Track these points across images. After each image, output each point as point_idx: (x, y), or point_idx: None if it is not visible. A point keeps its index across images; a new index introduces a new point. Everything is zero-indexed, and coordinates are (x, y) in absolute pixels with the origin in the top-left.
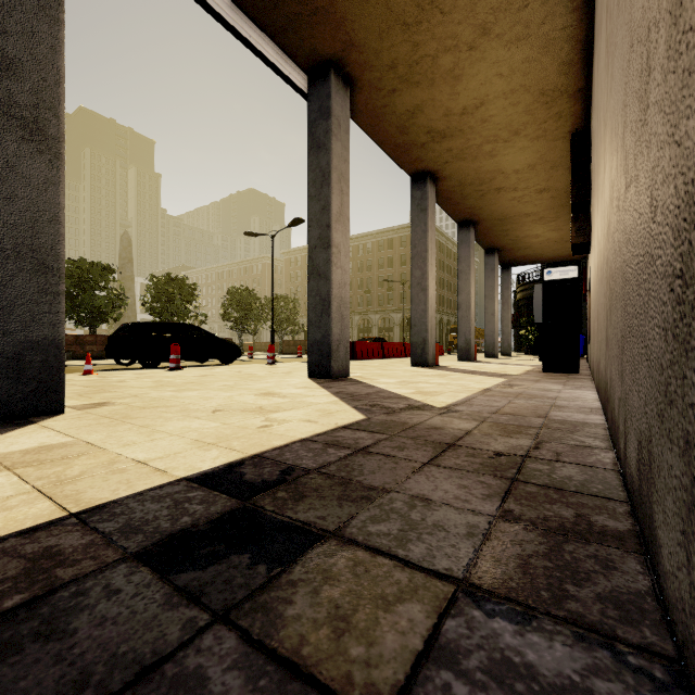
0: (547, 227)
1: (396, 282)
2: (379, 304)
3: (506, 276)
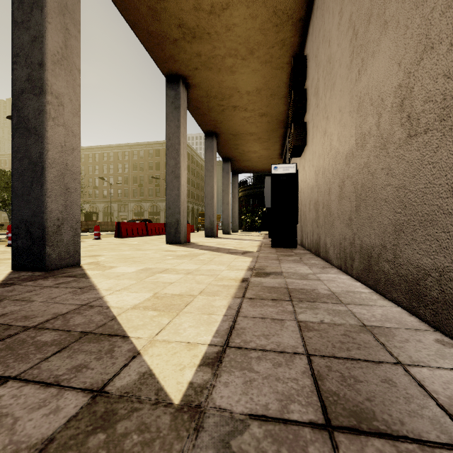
0: (262, 146)
1: (162, 181)
2: (149, 195)
3: (235, 179)
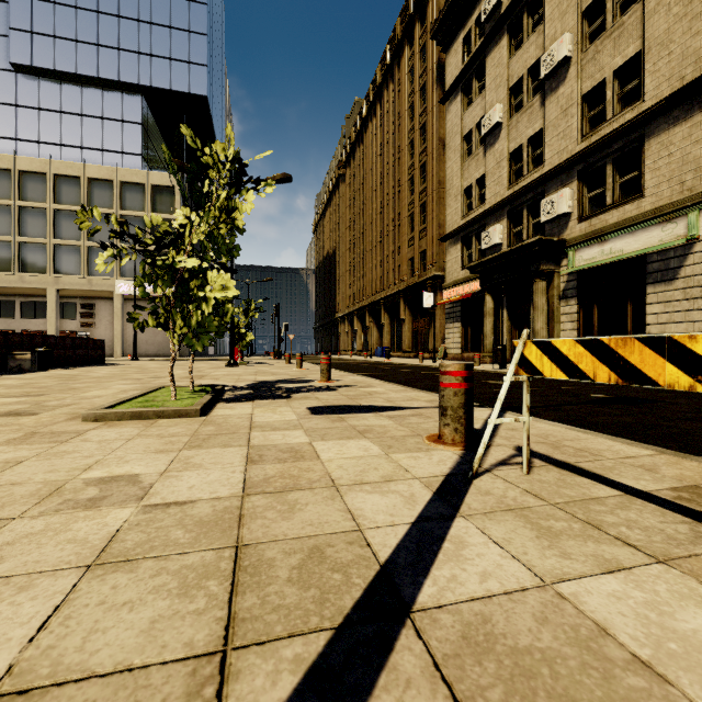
0: None
1: None
2: None
3: None
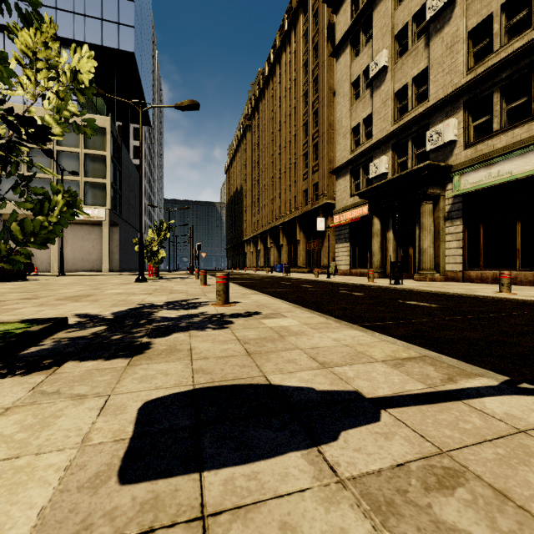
0: None
1: None
2: None
3: None
